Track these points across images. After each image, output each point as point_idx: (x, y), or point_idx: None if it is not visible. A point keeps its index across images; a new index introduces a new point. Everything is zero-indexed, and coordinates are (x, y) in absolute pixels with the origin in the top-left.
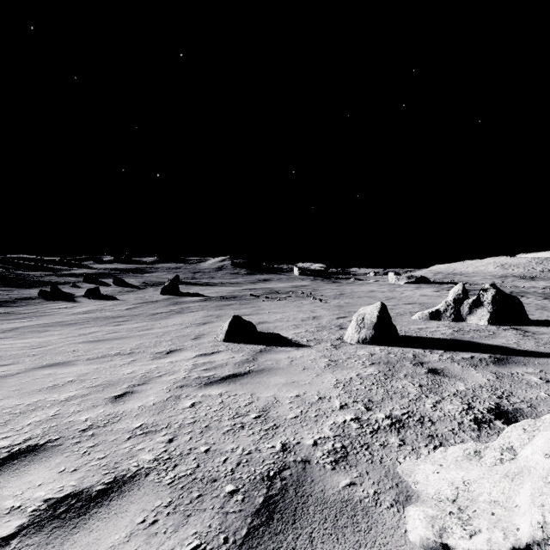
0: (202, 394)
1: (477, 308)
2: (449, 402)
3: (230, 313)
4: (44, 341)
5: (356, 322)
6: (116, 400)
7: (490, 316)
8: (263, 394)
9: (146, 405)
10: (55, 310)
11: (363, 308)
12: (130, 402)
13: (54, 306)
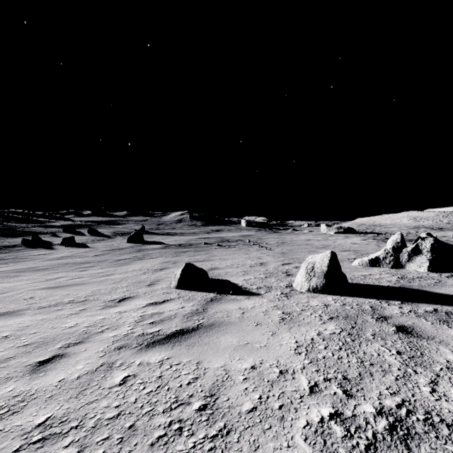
0: (140, 360)
1: (416, 256)
2: (450, 383)
3: (186, 259)
4: (10, 287)
5: (306, 271)
6: (38, 368)
7: (429, 263)
8: (211, 362)
9: (68, 378)
10: (33, 256)
11: (312, 257)
12: (51, 373)
13: (33, 253)
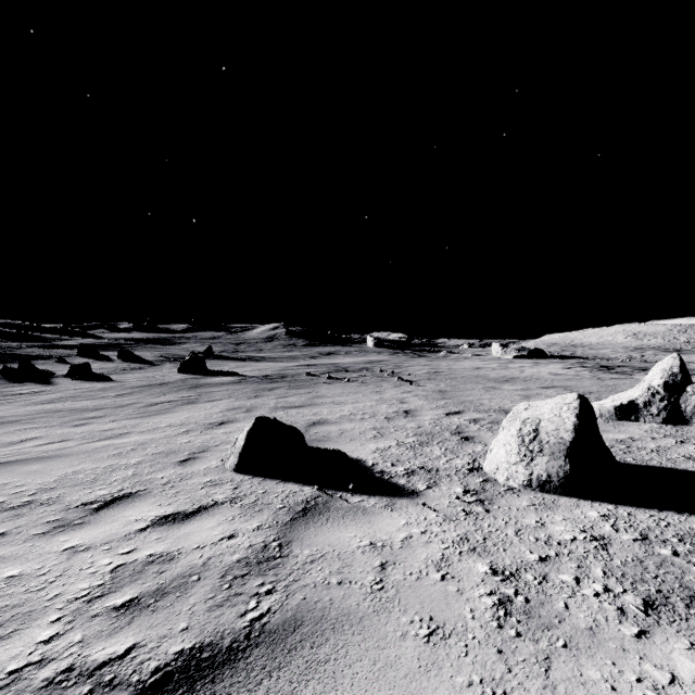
0: None
1: None
2: None
3: (270, 403)
4: None
5: (518, 439)
6: None
7: None
8: None
9: None
10: (10, 397)
11: (529, 406)
12: None
13: (14, 390)
